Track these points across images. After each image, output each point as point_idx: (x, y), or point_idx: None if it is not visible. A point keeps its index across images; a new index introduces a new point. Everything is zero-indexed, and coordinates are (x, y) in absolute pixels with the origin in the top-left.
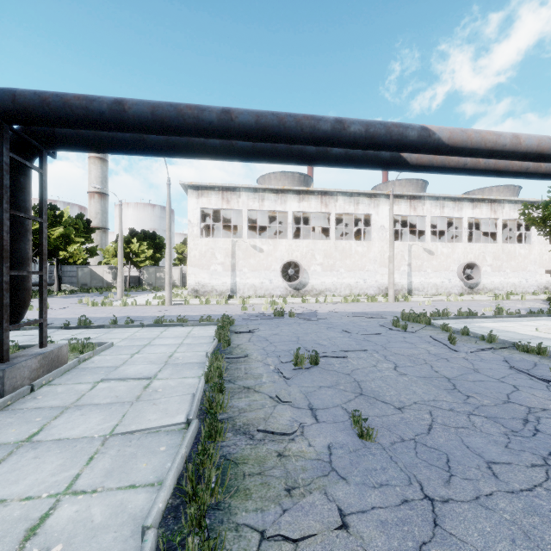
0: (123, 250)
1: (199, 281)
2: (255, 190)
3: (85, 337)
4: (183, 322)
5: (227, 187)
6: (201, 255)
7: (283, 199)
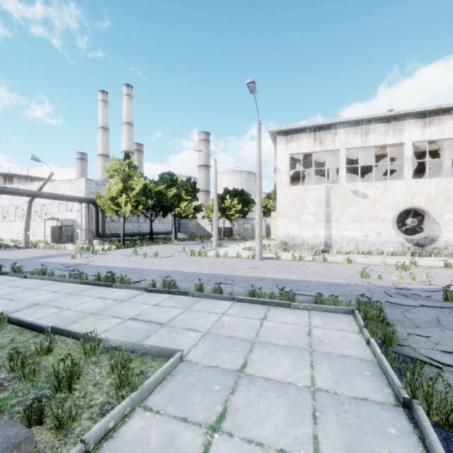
0: (219, 206)
1: (288, 232)
2: (356, 124)
3: (158, 316)
4: (289, 299)
5: (320, 126)
6: (289, 205)
7: (397, 128)
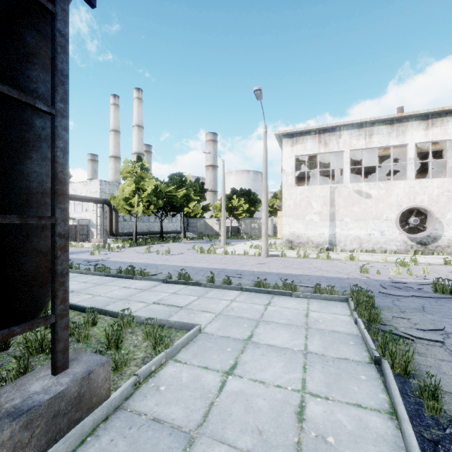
0: (226, 206)
1: (293, 231)
2: (359, 126)
3: (177, 301)
4: (291, 289)
5: (325, 128)
6: (295, 204)
7: (400, 129)
